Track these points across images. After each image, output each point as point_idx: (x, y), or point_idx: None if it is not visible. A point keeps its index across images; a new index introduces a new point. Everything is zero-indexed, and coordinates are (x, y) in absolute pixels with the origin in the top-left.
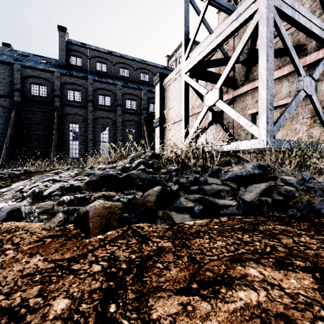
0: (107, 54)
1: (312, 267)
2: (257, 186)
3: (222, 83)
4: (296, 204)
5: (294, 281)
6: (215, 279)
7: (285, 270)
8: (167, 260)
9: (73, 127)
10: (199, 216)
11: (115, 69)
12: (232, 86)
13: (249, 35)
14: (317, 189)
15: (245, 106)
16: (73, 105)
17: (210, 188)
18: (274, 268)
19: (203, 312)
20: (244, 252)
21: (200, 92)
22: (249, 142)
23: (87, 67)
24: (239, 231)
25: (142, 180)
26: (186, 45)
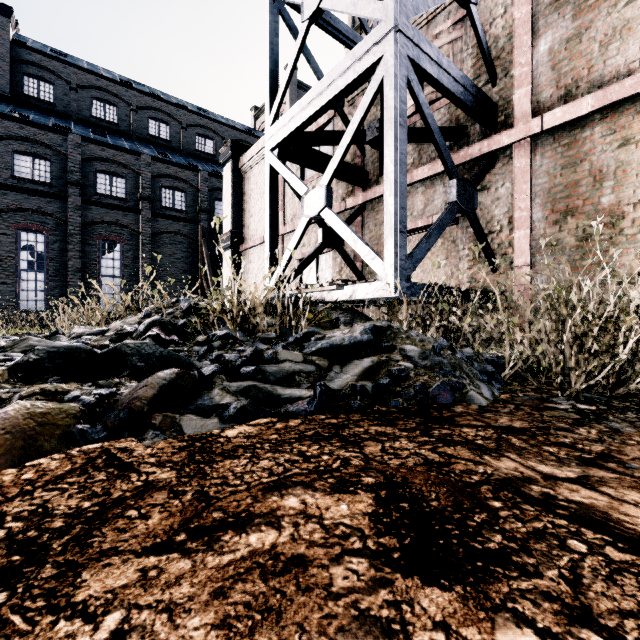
0: (117, 84)
1: (382, 484)
2: (359, 363)
3: (331, 178)
4: (406, 390)
5: (345, 507)
6: (224, 522)
7: (342, 493)
8: (152, 503)
9: (29, 240)
10: (234, 420)
11: (138, 119)
12: (359, 183)
13: (371, 99)
14: (445, 365)
15: (381, 221)
16: (30, 189)
17: (277, 369)
18: (328, 491)
19: (173, 575)
20: (295, 474)
21: (296, 189)
22: (370, 286)
23: (67, 107)
24: (308, 441)
25: (144, 359)
26: (273, 97)
